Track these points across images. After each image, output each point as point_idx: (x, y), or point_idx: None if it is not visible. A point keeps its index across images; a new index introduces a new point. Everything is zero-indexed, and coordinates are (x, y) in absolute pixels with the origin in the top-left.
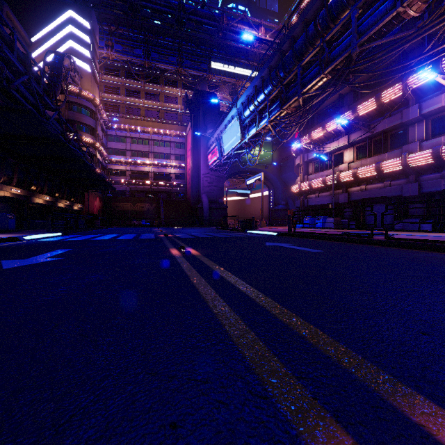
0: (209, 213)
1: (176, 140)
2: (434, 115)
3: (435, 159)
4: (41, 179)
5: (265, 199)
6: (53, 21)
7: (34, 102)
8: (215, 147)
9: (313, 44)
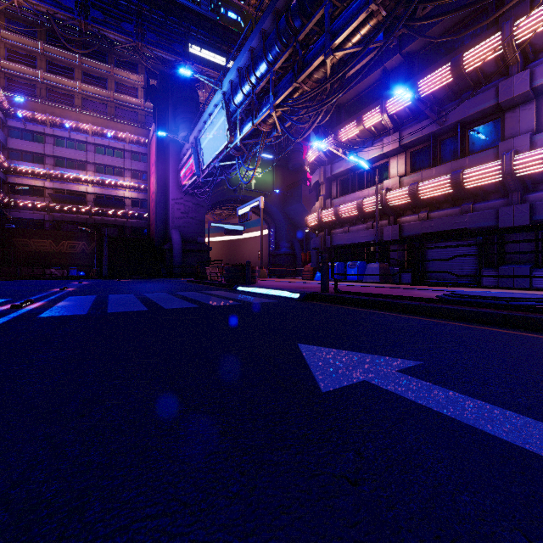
0: (183, 257)
1: (133, 148)
2: None
3: None
4: None
5: (264, 241)
6: None
7: None
8: (191, 157)
9: None
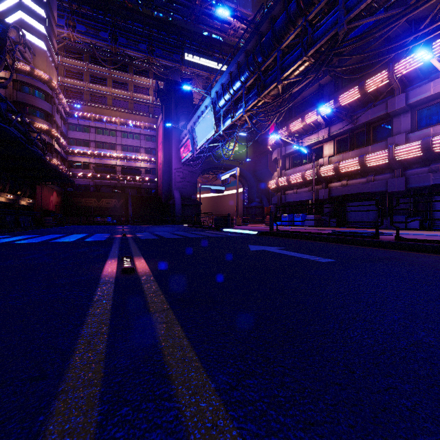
0: (182, 210)
1: (146, 132)
2: (421, 105)
3: (425, 151)
4: None
5: (240, 197)
6: None
7: None
8: (188, 140)
9: (295, 24)
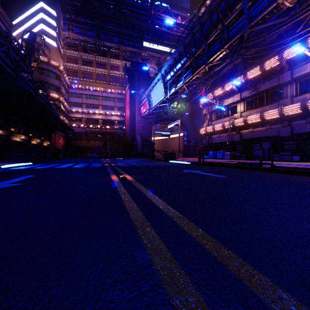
0: (142, 148)
1: (118, 96)
2: (302, 78)
3: (303, 110)
4: (18, 123)
5: (181, 139)
6: (29, 9)
7: (12, 66)
8: (146, 102)
9: (216, 28)
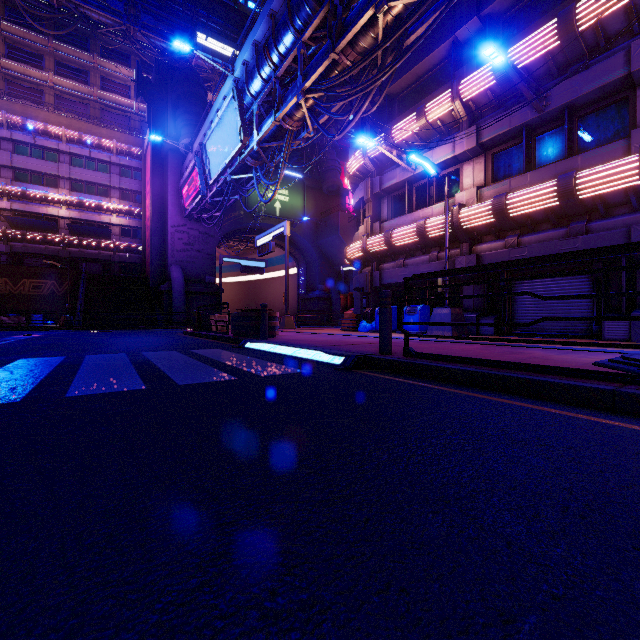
0: (186, 301)
1: (122, 160)
2: None
3: None
4: None
5: (292, 282)
6: None
7: None
8: (195, 170)
9: None
